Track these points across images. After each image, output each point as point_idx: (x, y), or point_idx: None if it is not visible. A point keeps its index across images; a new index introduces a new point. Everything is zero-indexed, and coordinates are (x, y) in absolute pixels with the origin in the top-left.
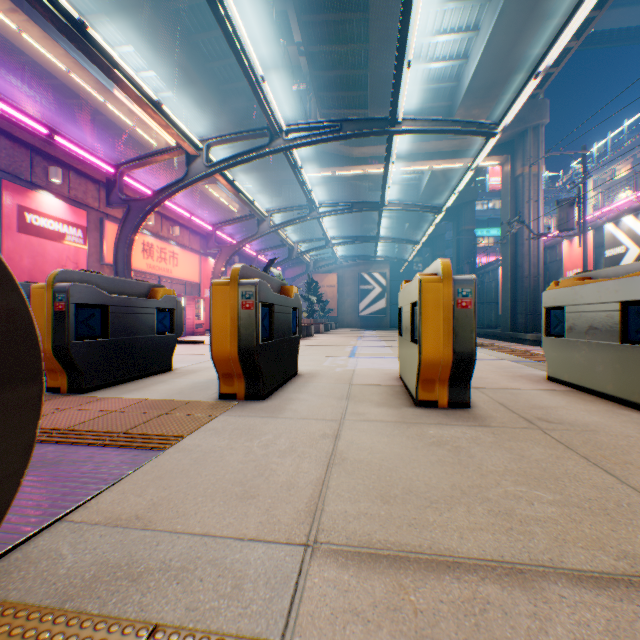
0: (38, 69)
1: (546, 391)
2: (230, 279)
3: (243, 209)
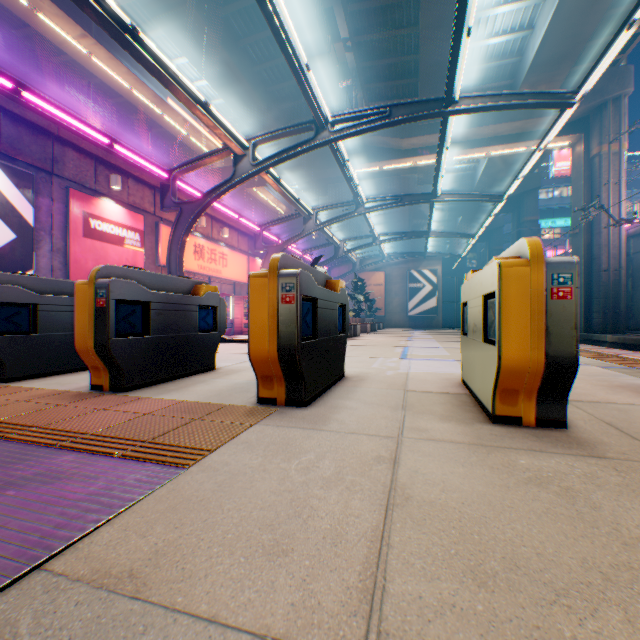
0: (106, 90)
1: None
2: (268, 270)
3: (289, 210)
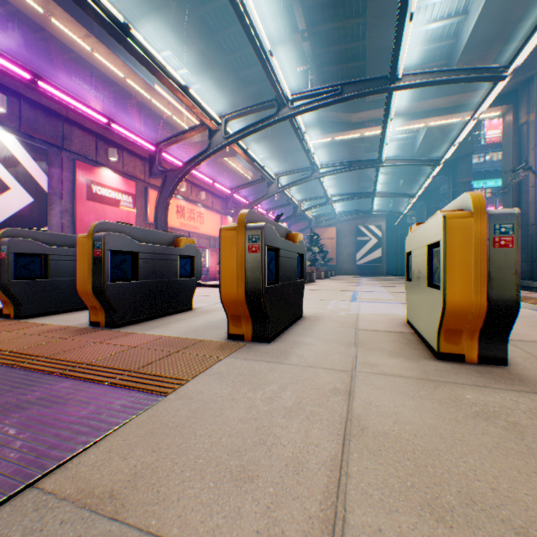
0: (105, 80)
1: None
2: (237, 224)
3: (255, 176)
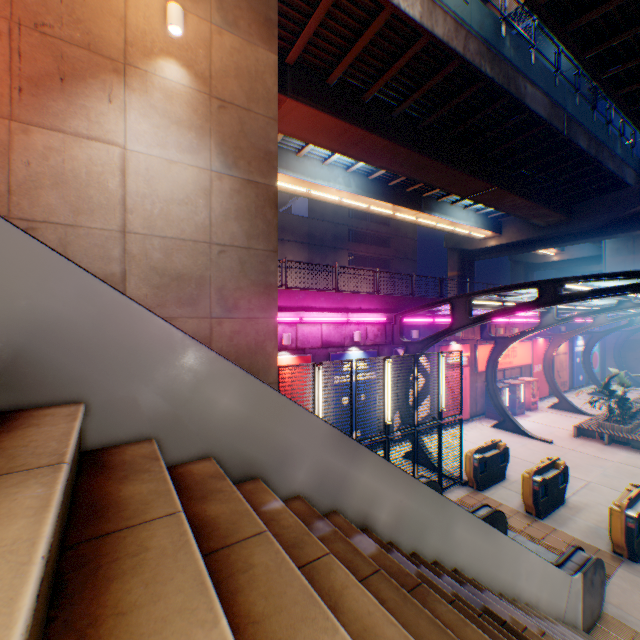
0: None
1: None
2: (618, 509)
3: (559, 251)
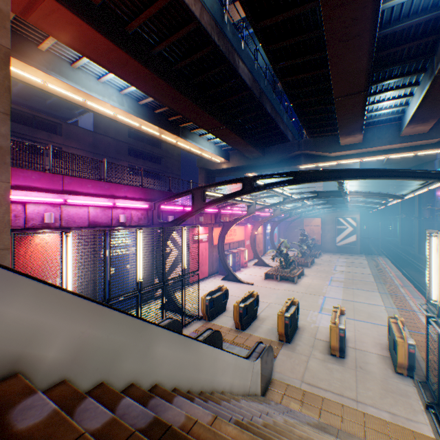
0: None
1: (377, 355)
2: (282, 314)
3: None
